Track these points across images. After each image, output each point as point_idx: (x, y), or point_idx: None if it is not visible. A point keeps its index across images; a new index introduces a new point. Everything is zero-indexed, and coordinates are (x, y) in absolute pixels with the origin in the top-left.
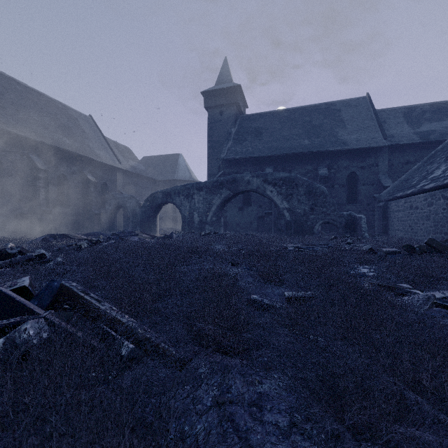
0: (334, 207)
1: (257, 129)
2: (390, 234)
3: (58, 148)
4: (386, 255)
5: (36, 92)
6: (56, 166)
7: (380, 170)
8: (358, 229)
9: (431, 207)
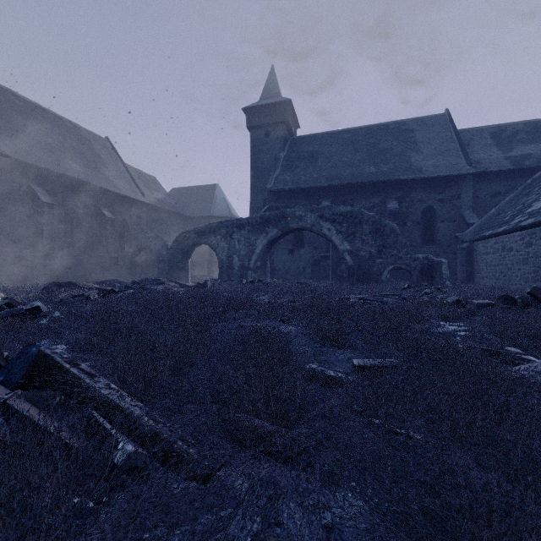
0: (407, 249)
1: (311, 154)
2: (476, 282)
3: (66, 176)
4: (478, 308)
5: (40, 108)
6: (63, 199)
7: (463, 203)
8: (437, 276)
9: (530, 248)
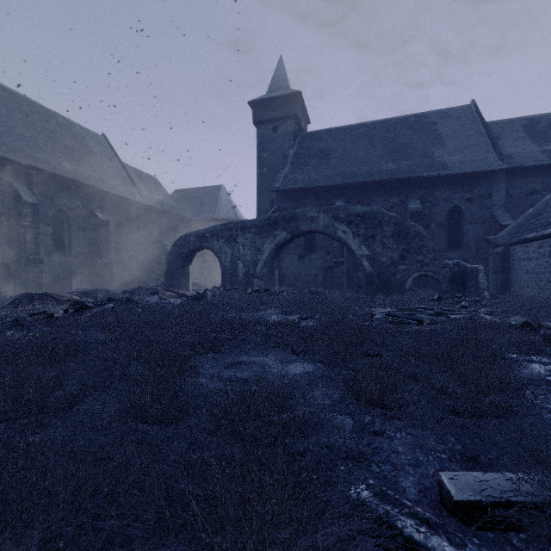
0: (434, 254)
1: (323, 150)
2: (513, 291)
3: (54, 174)
4: None
5: (28, 101)
6: (51, 199)
7: (494, 203)
8: (472, 285)
9: None
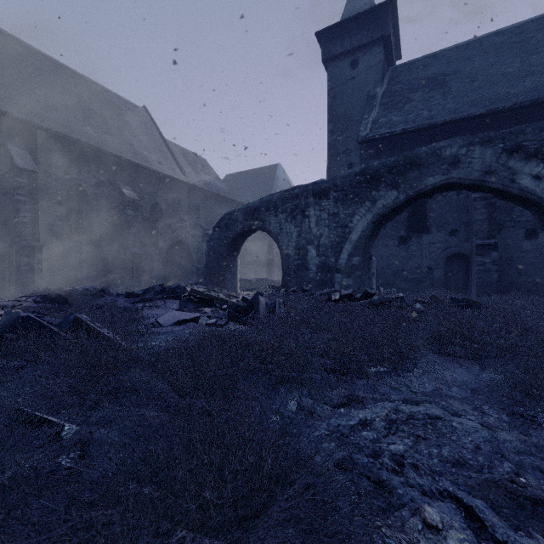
0: None
1: (432, 78)
2: None
3: (65, 136)
4: None
5: (54, 62)
6: (65, 171)
7: None
8: None
9: None
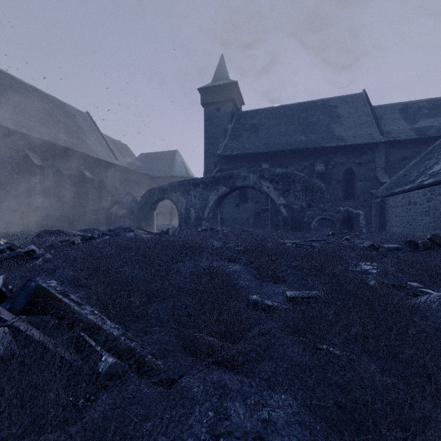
0: (331, 203)
1: (253, 126)
2: (387, 230)
3: (54, 144)
4: (388, 251)
5: (33, 88)
6: (52, 162)
7: (377, 166)
8: (356, 225)
9: (430, 203)
